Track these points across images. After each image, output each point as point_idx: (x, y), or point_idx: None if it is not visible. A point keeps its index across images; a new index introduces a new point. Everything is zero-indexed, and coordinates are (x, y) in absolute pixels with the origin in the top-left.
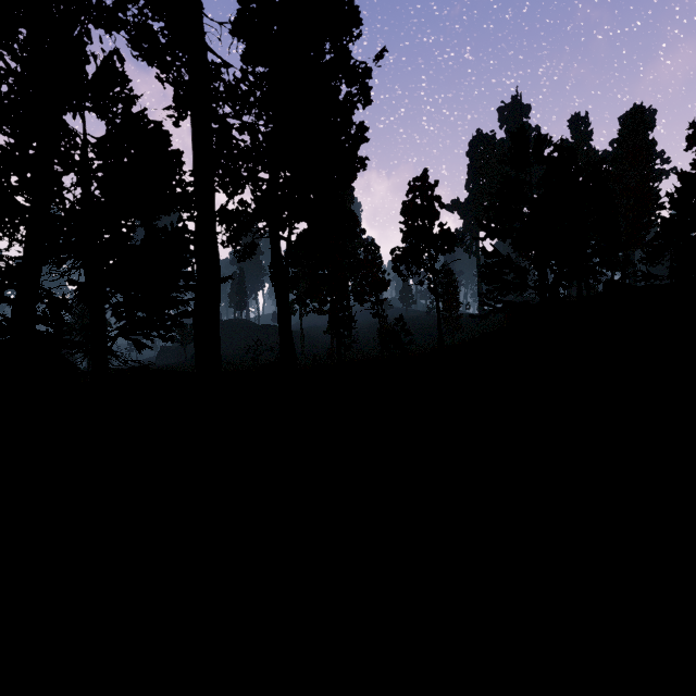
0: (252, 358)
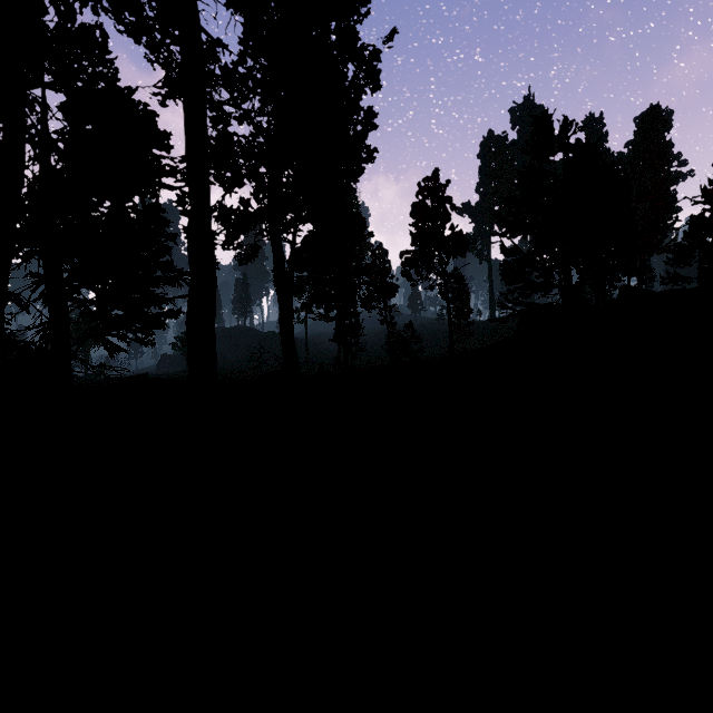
0: (255, 366)
